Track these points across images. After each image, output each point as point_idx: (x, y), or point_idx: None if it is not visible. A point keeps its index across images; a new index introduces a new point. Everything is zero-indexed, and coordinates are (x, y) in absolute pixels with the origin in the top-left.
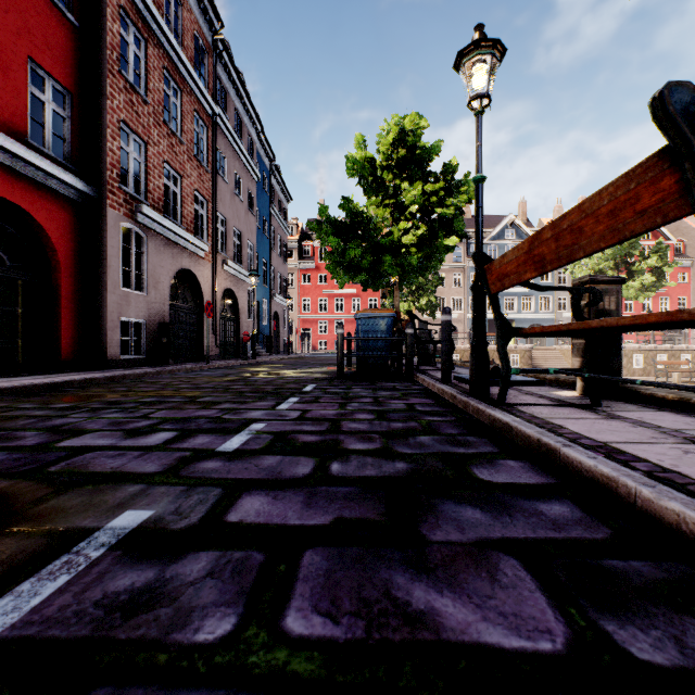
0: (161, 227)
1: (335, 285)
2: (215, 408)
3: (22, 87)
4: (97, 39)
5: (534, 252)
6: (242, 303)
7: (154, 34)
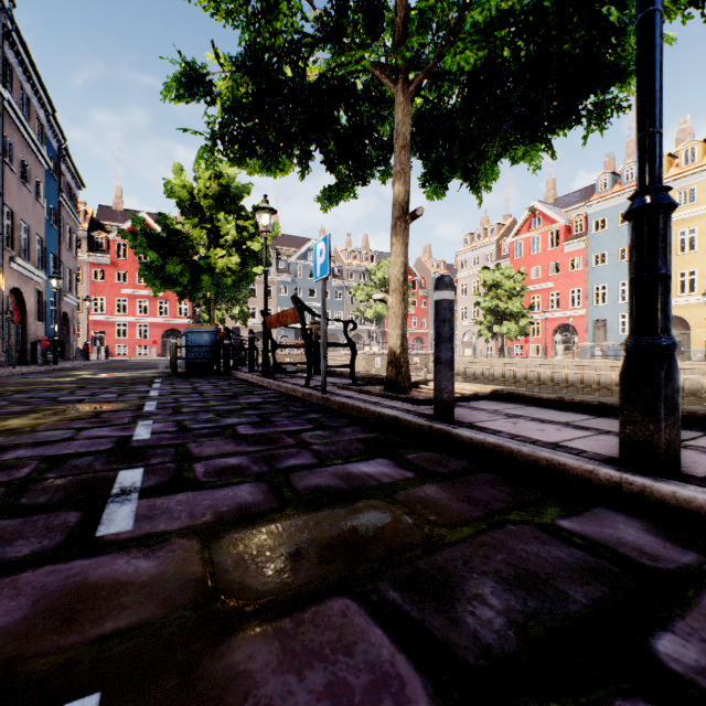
0: None
1: (137, 285)
2: (113, 389)
3: None
4: None
5: (279, 319)
6: (30, 304)
7: None
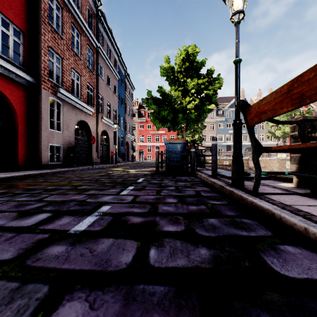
0: (70, 100)
1: (155, 129)
2: (84, 194)
3: None
4: (37, 6)
5: (293, 92)
6: (111, 137)
7: (66, 5)
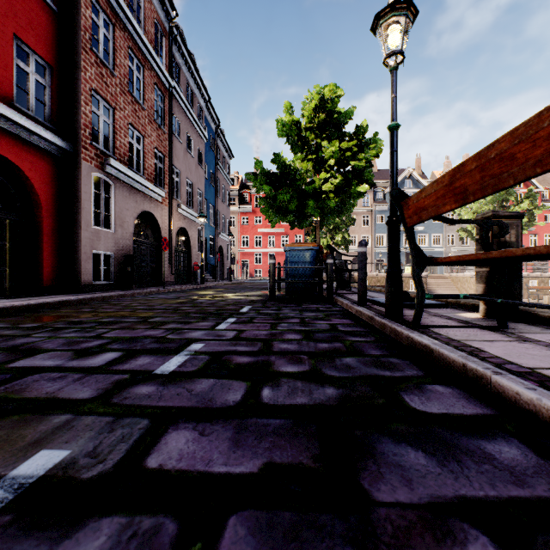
0: (126, 177)
1: (268, 225)
2: (162, 328)
3: (9, 60)
4: (72, 22)
5: (455, 184)
6: (193, 239)
7: (120, 19)
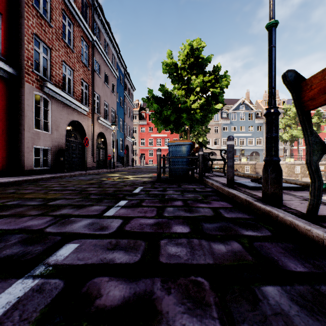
0: (60, 96)
1: (156, 132)
2: (51, 215)
3: None
4: None
5: None
6: (109, 140)
7: None
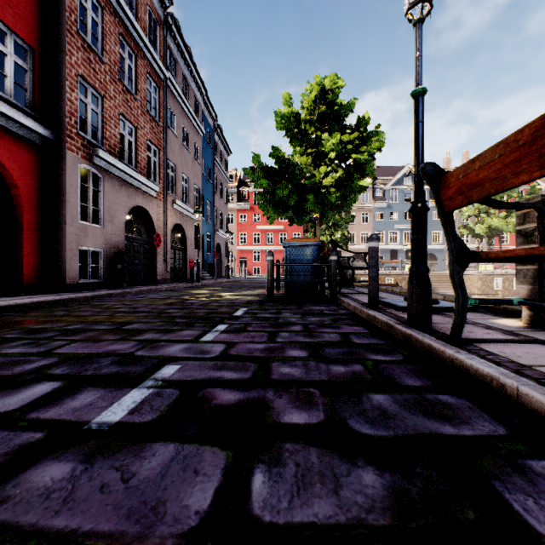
0: (116, 169)
1: (266, 222)
2: (134, 340)
3: None
4: (57, 2)
5: None
6: (189, 236)
7: (110, 3)
